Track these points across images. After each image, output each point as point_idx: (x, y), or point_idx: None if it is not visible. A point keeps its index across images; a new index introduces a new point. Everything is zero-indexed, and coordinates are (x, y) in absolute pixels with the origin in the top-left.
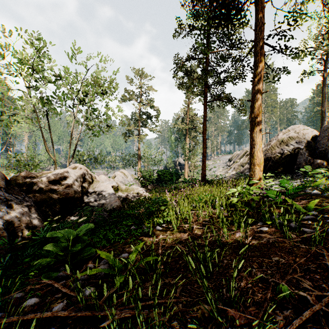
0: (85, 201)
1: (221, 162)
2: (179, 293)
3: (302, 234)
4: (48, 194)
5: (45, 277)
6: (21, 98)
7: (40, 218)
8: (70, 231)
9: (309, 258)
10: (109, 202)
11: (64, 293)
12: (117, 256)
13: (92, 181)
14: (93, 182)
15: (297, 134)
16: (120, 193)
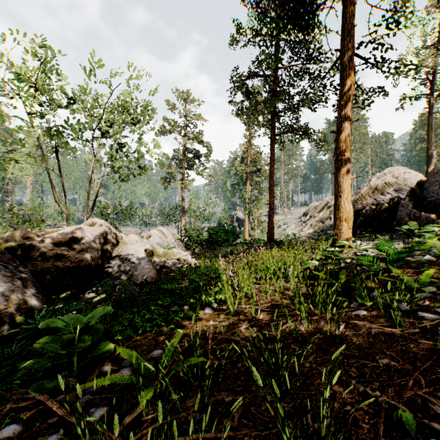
0: (107, 270)
1: (294, 217)
2: (238, 419)
3: (417, 321)
4: (53, 261)
5: (35, 390)
6: (21, 129)
7: (40, 296)
8: (78, 316)
9: (435, 362)
10: (140, 272)
11: (61, 415)
12: (147, 353)
13: (117, 243)
14: (119, 244)
15: (396, 179)
16: (156, 259)
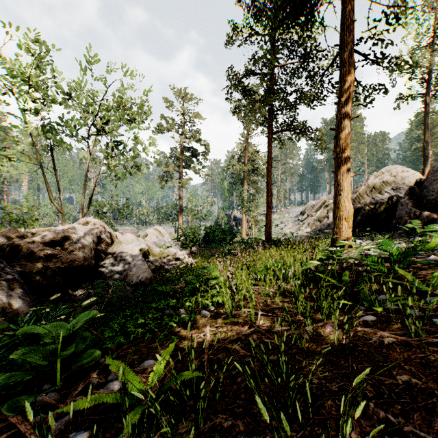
0: (101, 271)
1: (291, 216)
2: None
3: (433, 328)
4: (43, 262)
5: (10, 409)
6: (14, 126)
7: (27, 299)
8: (62, 323)
9: None
10: (135, 272)
11: None
12: (137, 363)
13: (111, 242)
14: (114, 244)
15: (394, 178)
16: (152, 259)
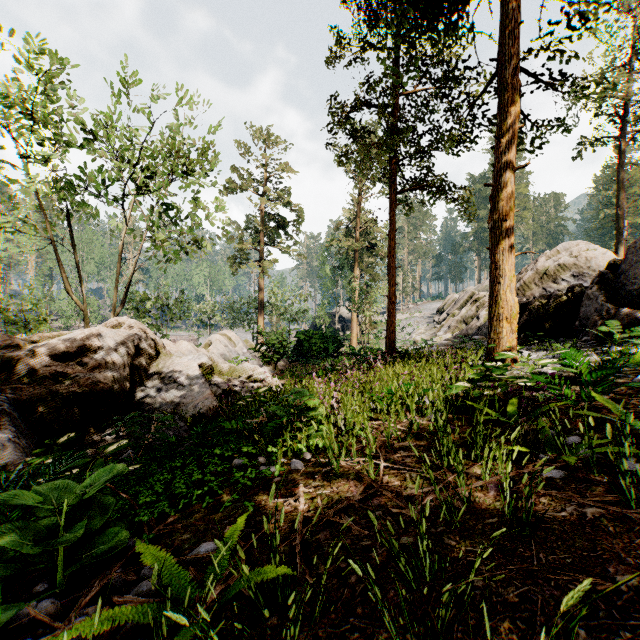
0: (139, 397)
1: (423, 316)
2: None
3: None
4: (50, 384)
5: None
6: (12, 181)
7: (22, 442)
8: (68, 484)
9: None
10: (191, 399)
11: None
12: (189, 548)
13: (156, 355)
14: (159, 357)
15: (574, 259)
16: (217, 379)
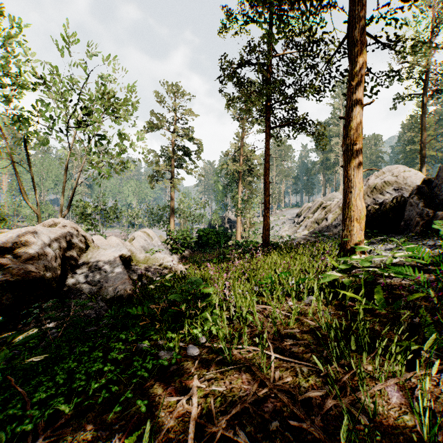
0: (69, 282)
1: (286, 218)
2: None
3: None
4: None
5: None
6: None
7: None
8: None
9: None
10: (112, 283)
11: None
12: None
13: (86, 248)
14: (89, 249)
15: (395, 178)
16: (135, 267)
